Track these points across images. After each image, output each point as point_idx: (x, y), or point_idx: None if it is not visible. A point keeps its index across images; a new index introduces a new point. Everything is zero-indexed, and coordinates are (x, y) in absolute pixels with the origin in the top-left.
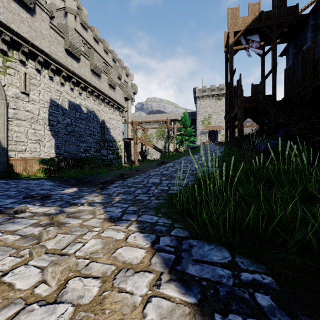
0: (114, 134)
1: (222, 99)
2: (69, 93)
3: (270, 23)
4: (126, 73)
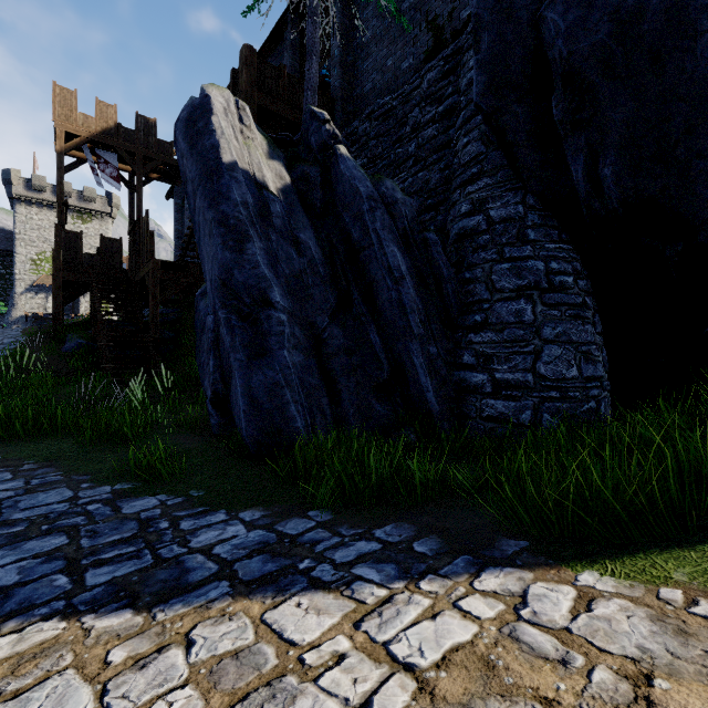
0: None
1: (91, 222)
2: None
3: (133, 149)
4: None
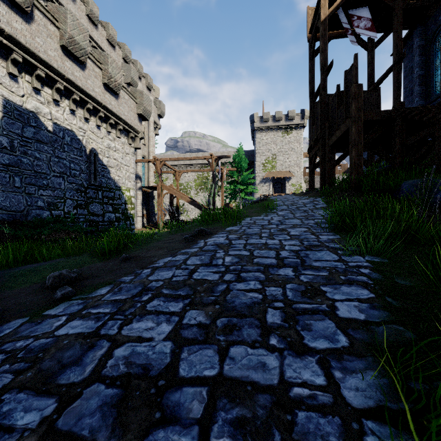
0: (118, 176)
1: (292, 133)
2: (6, 83)
3: None
4: (148, 84)
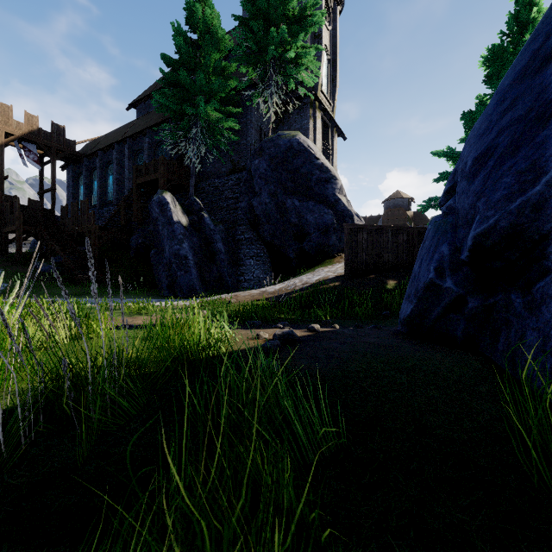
0: None
1: None
2: None
3: (49, 144)
4: None
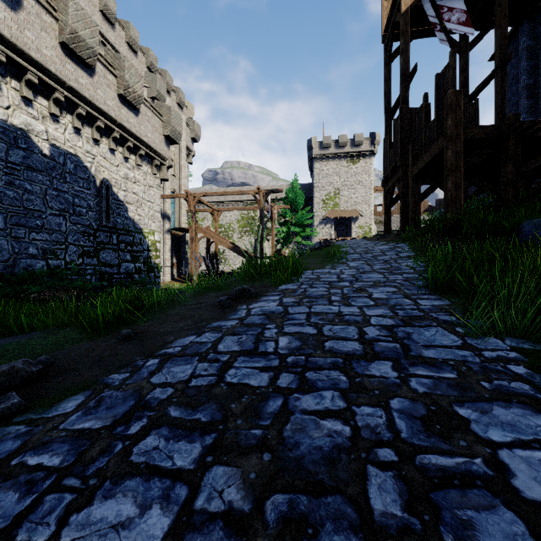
0: (139, 215)
1: (359, 162)
2: None
3: None
4: (179, 100)
